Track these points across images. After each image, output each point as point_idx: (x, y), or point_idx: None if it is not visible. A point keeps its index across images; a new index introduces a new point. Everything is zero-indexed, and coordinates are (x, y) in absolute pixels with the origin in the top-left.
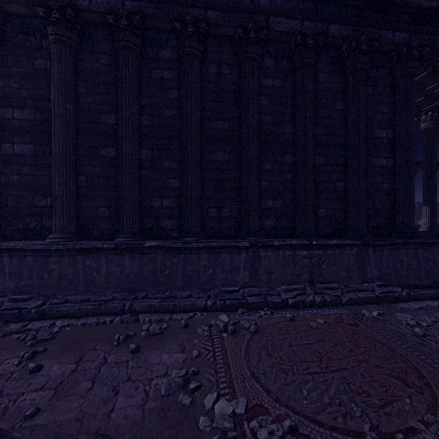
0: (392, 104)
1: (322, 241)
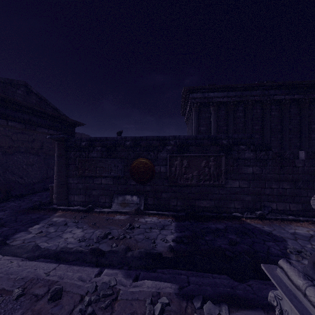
0: None
1: None
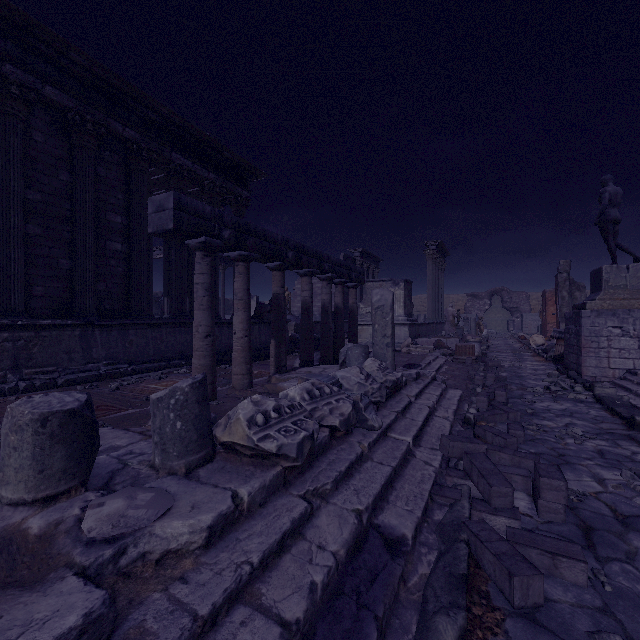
0: (127, 193)
1: (32, 321)
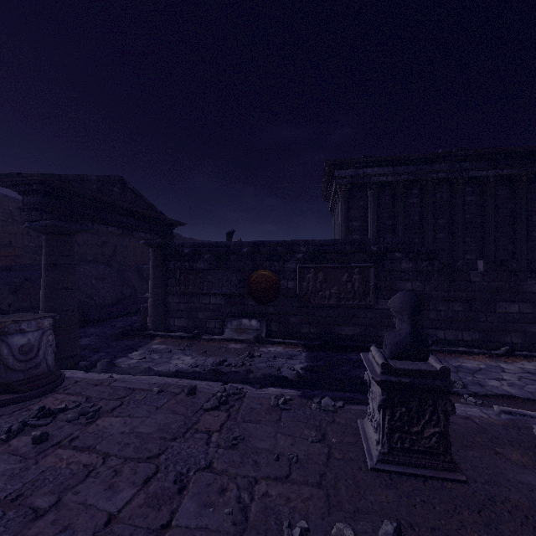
0: None
1: None
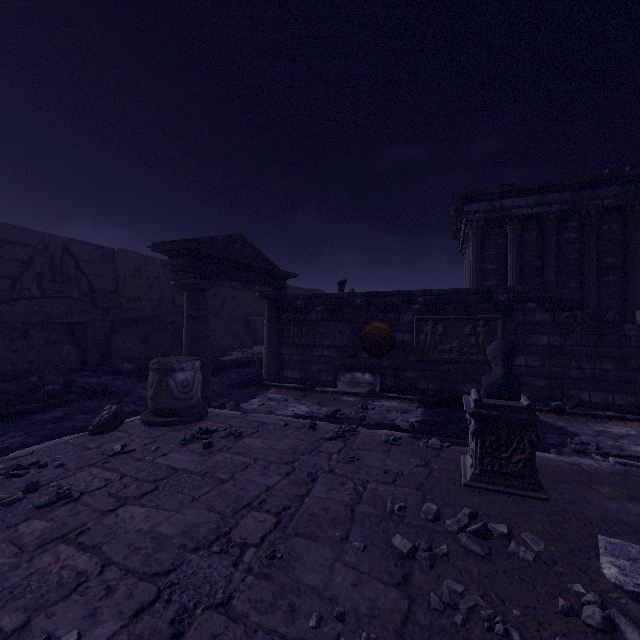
0: None
1: None
